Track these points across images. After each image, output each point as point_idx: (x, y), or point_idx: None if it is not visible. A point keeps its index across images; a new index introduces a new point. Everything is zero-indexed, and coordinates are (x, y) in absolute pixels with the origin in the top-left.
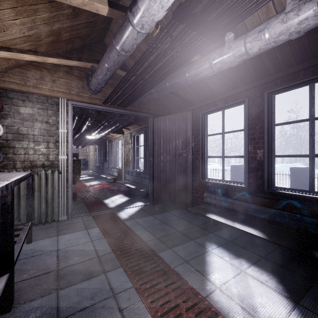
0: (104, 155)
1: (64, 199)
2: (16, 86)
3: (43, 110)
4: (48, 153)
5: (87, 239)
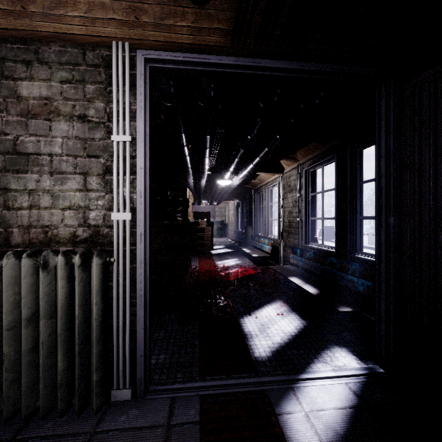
0: (248, 214)
1: (125, 339)
2: (2, 20)
3: (74, 83)
4: (87, 205)
5: None
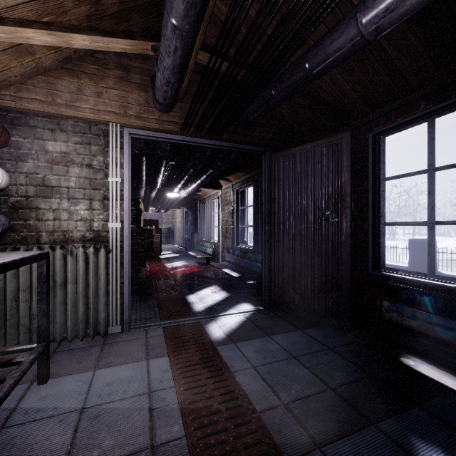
0: (194, 222)
1: (117, 297)
2: (39, 106)
3: (83, 145)
4: (92, 218)
5: (143, 385)
